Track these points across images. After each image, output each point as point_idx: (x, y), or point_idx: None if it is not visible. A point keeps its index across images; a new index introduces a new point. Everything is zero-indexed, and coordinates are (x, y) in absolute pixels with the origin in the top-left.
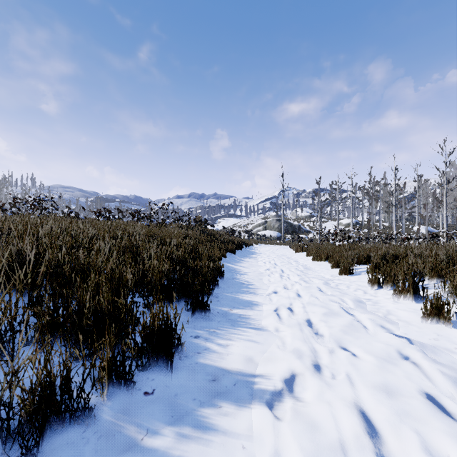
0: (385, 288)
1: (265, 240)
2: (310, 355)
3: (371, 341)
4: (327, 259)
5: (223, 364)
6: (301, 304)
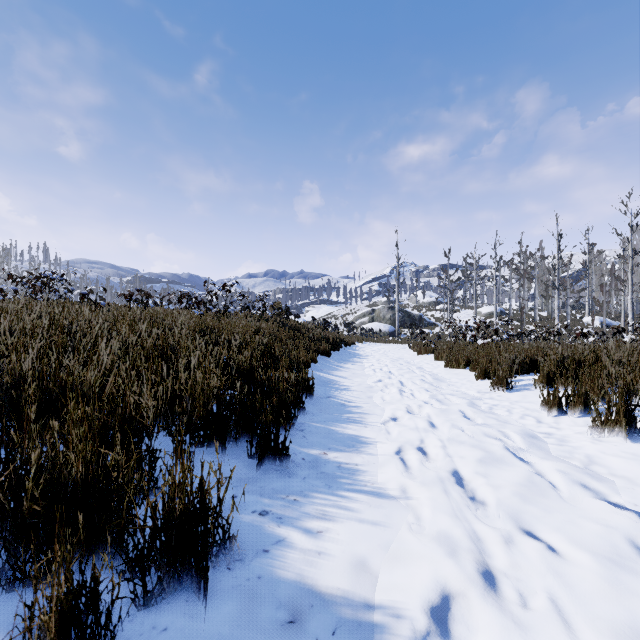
0: (571, 414)
1: (372, 337)
2: (475, 555)
3: (581, 523)
4: (467, 365)
5: (310, 578)
6: (440, 443)
